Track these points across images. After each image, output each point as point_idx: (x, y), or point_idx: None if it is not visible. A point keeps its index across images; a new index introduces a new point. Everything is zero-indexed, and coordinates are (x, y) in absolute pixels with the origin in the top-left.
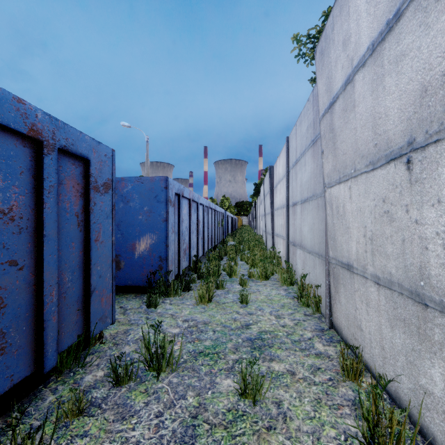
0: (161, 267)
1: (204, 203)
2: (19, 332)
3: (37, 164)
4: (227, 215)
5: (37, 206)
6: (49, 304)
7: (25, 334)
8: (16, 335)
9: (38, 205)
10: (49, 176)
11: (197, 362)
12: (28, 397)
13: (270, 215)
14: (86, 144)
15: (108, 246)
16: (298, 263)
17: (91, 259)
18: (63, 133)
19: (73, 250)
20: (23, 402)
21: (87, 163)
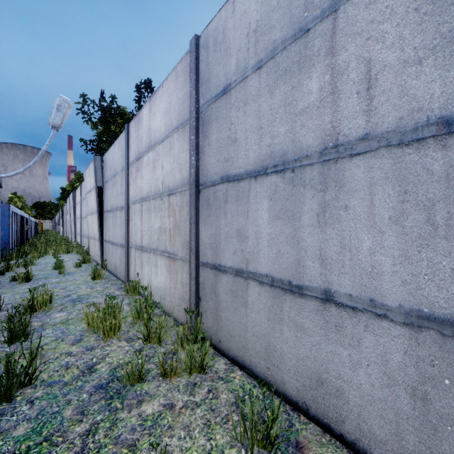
0: (6, 247)
1: (19, 213)
2: None
3: None
4: (30, 219)
5: None
6: None
7: None
8: None
9: None
10: None
11: (41, 265)
12: None
13: (74, 221)
14: None
15: None
16: (84, 244)
17: None
18: None
19: None
20: None
21: None
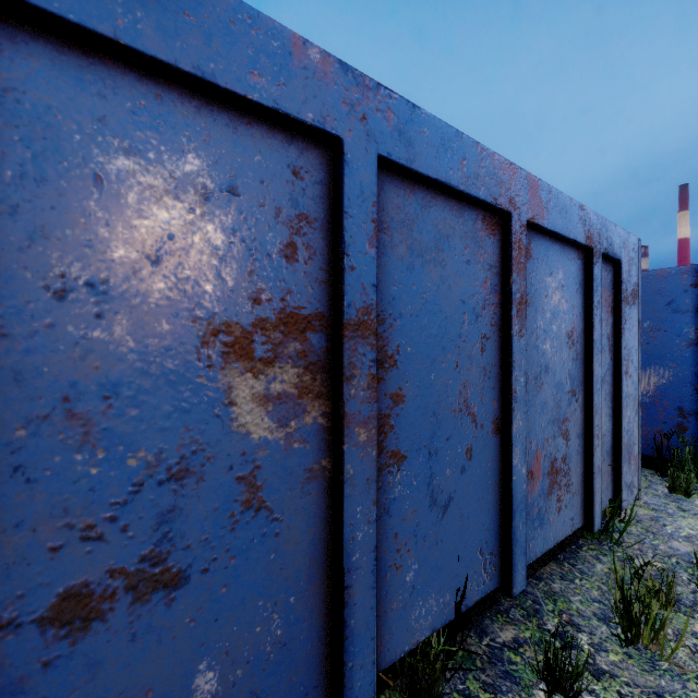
0: (682, 427)
1: None
2: (575, 472)
3: (584, 277)
4: None
5: (585, 328)
6: (595, 448)
7: (578, 477)
8: (574, 475)
9: (586, 326)
10: (595, 291)
11: None
12: (566, 552)
13: None
14: (618, 239)
15: (634, 382)
16: None
17: (622, 399)
18: (604, 233)
19: (605, 384)
20: (564, 555)
21: (616, 265)
